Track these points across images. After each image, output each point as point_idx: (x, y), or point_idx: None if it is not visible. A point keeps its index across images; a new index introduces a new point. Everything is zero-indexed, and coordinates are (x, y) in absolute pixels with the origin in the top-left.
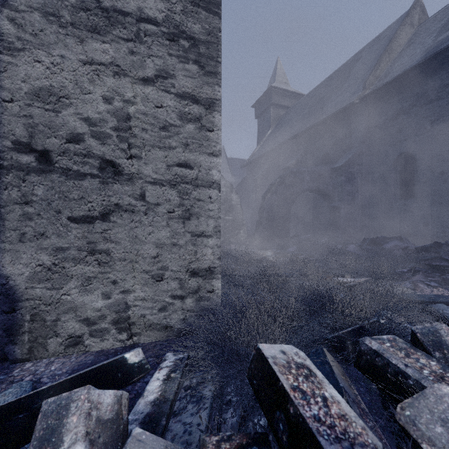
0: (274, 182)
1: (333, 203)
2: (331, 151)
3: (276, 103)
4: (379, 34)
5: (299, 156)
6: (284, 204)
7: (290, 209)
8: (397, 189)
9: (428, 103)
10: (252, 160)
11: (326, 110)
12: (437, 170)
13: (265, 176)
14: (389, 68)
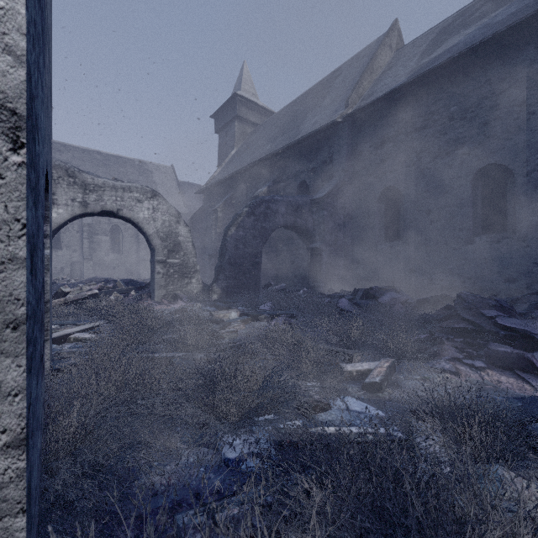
0: (240, 211)
1: (314, 243)
2: (309, 180)
3: (242, 116)
4: (358, 53)
5: (271, 182)
6: (254, 243)
7: (261, 250)
8: (382, 229)
9: (414, 131)
10: (211, 184)
11: (303, 129)
12: (423, 208)
13: (228, 206)
14: (371, 88)
